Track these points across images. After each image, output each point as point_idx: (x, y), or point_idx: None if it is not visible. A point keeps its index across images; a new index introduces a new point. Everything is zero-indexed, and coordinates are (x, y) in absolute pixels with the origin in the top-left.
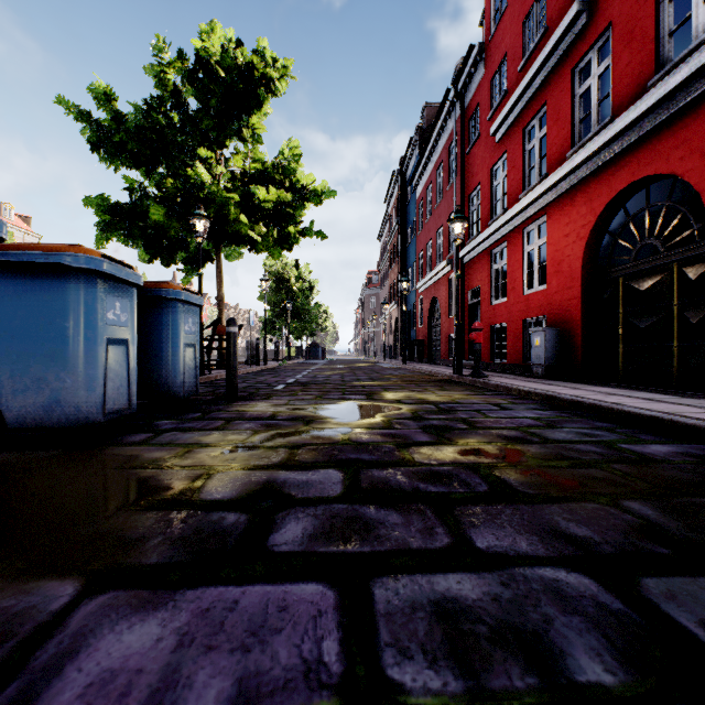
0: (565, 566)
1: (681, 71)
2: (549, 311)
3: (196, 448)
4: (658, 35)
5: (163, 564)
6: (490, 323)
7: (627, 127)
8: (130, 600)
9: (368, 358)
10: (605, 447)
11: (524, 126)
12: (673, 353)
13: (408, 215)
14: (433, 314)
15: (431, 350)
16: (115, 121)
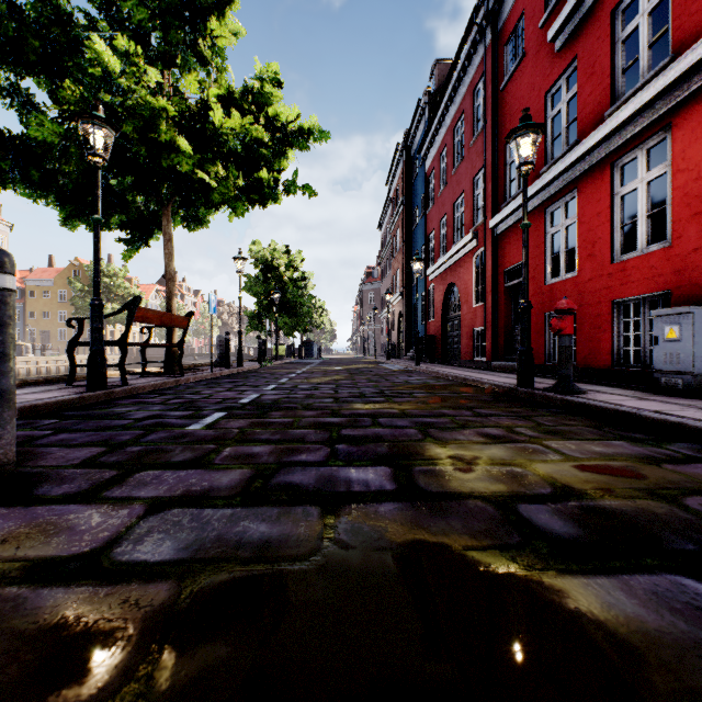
0: None
1: None
2: (677, 282)
3: None
4: None
5: None
6: (544, 310)
7: None
8: None
9: (368, 357)
10: None
11: (616, 2)
12: None
13: (414, 193)
14: (448, 305)
15: (445, 348)
16: None
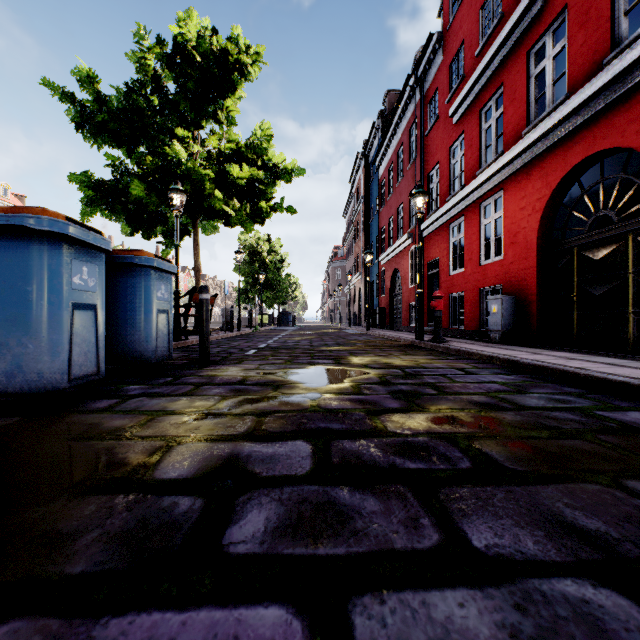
0: (589, 577)
1: (638, 46)
2: (505, 280)
3: (160, 416)
4: (613, 15)
5: (90, 574)
6: (448, 292)
7: (583, 103)
8: (32, 638)
9: (334, 325)
10: (582, 415)
11: (481, 107)
12: (628, 319)
13: (371, 193)
14: (394, 284)
15: (392, 318)
16: (97, 102)
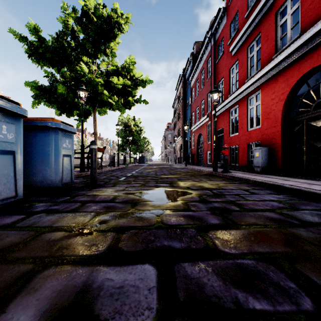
0: None
1: None
2: (262, 138)
3: (45, 232)
4: None
5: None
6: (229, 145)
7: (311, 37)
8: None
9: (168, 163)
10: None
11: (248, 45)
12: None
13: (186, 95)
14: (199, 142)
15: (198, 159)
16: (39, 42)
